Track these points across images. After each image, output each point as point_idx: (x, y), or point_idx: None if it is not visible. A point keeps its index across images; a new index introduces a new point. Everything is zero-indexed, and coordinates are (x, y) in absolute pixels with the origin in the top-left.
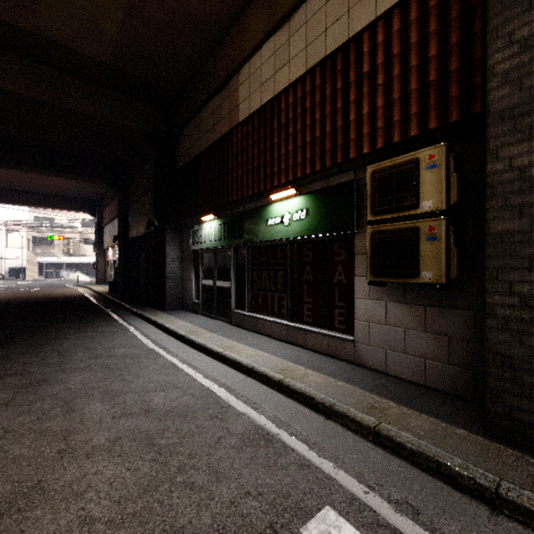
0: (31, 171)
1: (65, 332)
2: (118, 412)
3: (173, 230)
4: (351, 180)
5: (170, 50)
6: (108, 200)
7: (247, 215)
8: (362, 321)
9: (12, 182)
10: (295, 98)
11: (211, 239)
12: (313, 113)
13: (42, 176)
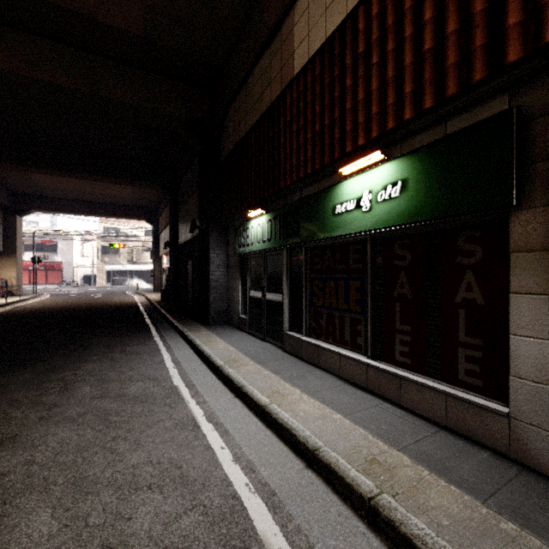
0: (86, 178)
1: (91, 351)
2: (63, 548)
3: (218, 232)
4: (505, 110)
5: (208, 3)
6: (162, 207)
7: (305, 203)
8: (530, 381)
9: (77, 192)
10: (383, 4)
11: (259, 240)
12: (418, 14)
13: (101, 185)
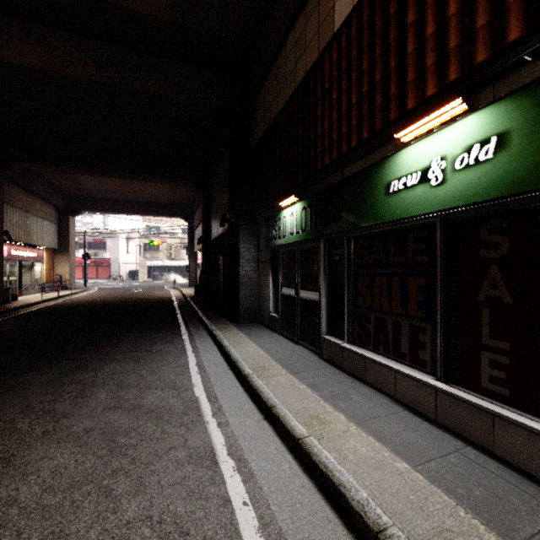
0: (125, 177)
1: (118, 349)
2: None
3: (248, 224)
4: None
5: None
6: (196, 204)
7: (347, 184)
8: None
9: (120, 193)
10: None
11: (292, 231)
12: None
13: (140, 184)
